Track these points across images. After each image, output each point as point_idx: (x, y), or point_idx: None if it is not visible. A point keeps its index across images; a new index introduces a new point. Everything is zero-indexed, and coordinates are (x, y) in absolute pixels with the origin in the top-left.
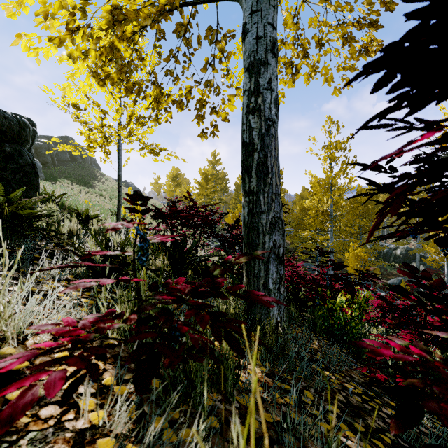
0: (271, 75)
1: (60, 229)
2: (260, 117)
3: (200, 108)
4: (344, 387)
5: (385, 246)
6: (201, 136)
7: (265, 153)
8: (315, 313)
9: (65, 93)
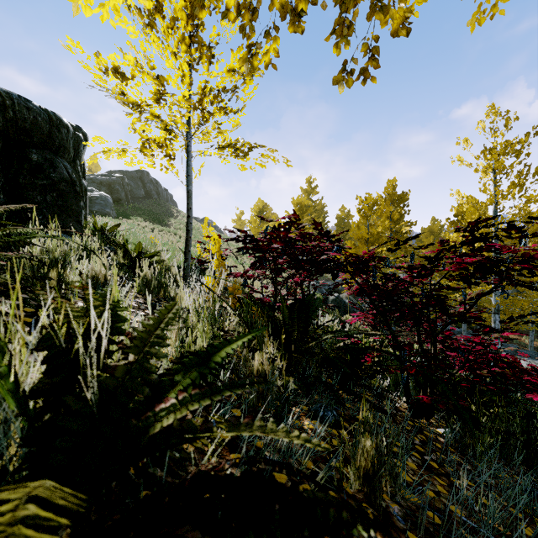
0: None
1: (66, 274)
2: None
3: (347, 2)
4: None
5: None
6: (338, 81)
7: None
8: None
9: (78, 10)
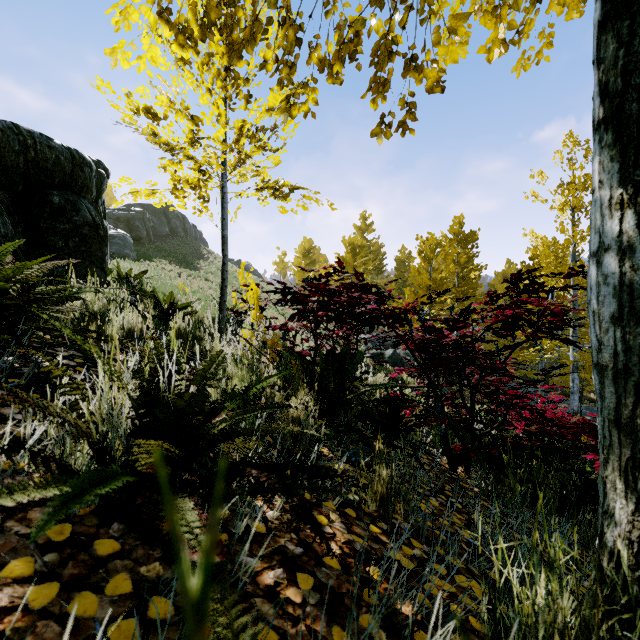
0: None
1: (105, 327)
2: None
3: (381, 63)
4: None
5: None
6: (377, 133)
7: None
8: None
9: (116, 63)
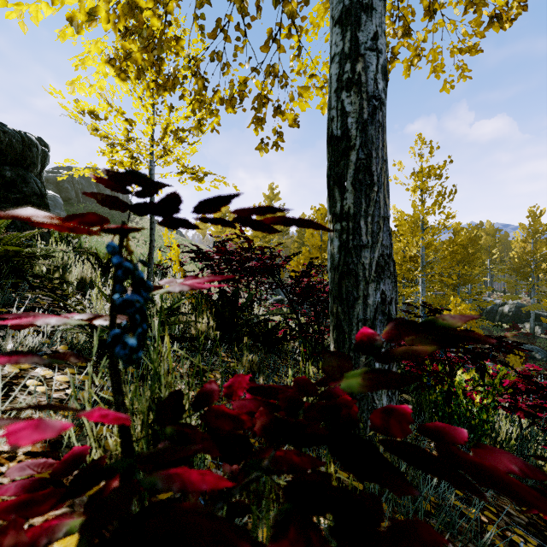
0: (378, 27)
1: (66, 276)
2: (360, 94)
3: (259, 108)
4: (510, 541)
5: (490, 301)
6: (259, 148)
7: (368, 152)
8: (422, 397)
9: (74, 89)
